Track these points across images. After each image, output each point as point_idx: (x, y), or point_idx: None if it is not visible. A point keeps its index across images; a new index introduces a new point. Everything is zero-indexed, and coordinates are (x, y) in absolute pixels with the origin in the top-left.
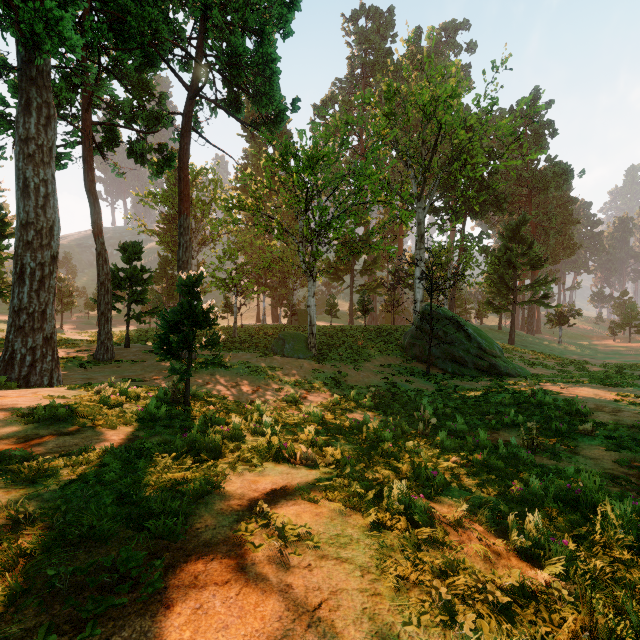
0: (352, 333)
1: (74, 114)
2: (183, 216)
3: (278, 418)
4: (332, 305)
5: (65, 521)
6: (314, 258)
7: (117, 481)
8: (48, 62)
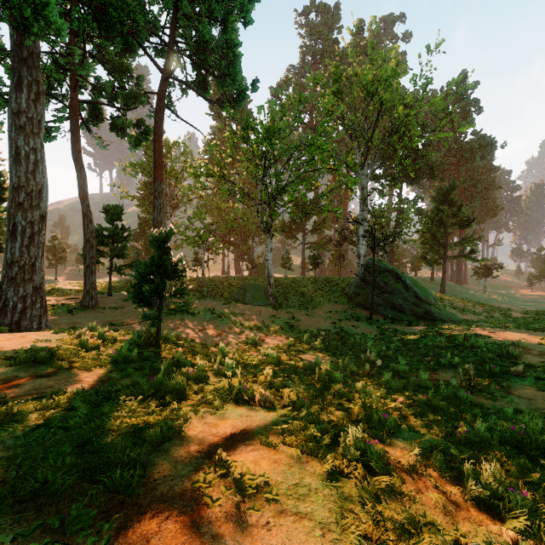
0: (304, 283)
1: (64, 94)
2: (157, 182)
3: (239, 359)
4: (287, 259)
5: (18, 475)
6: (271, 218)
7: (81, 426)
8: (38, 45)
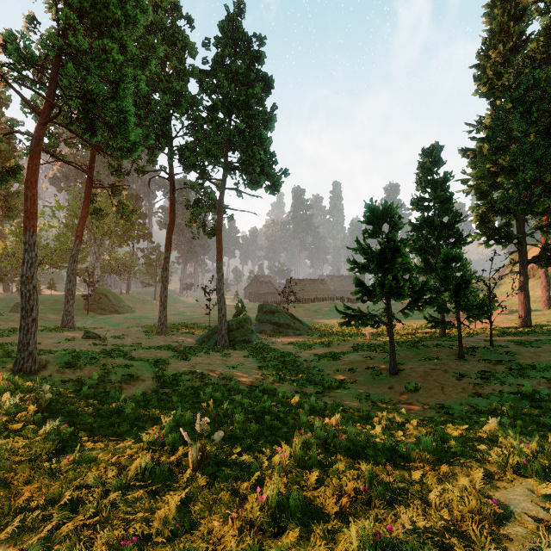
0: (60, 300)
1: None
2: None
3: None
4: (52, 284)
5: None
6: None
7: None
8: None
